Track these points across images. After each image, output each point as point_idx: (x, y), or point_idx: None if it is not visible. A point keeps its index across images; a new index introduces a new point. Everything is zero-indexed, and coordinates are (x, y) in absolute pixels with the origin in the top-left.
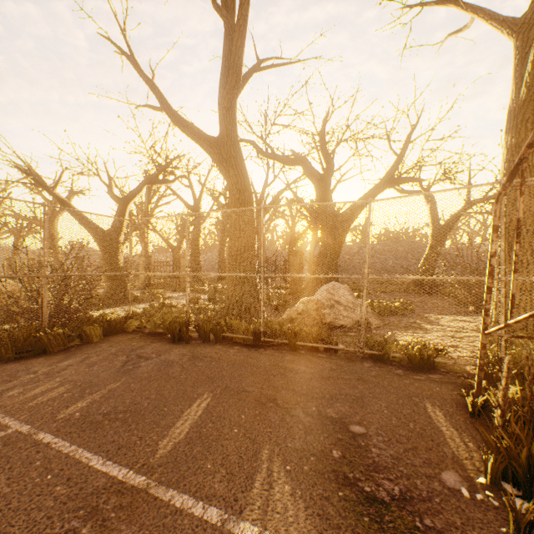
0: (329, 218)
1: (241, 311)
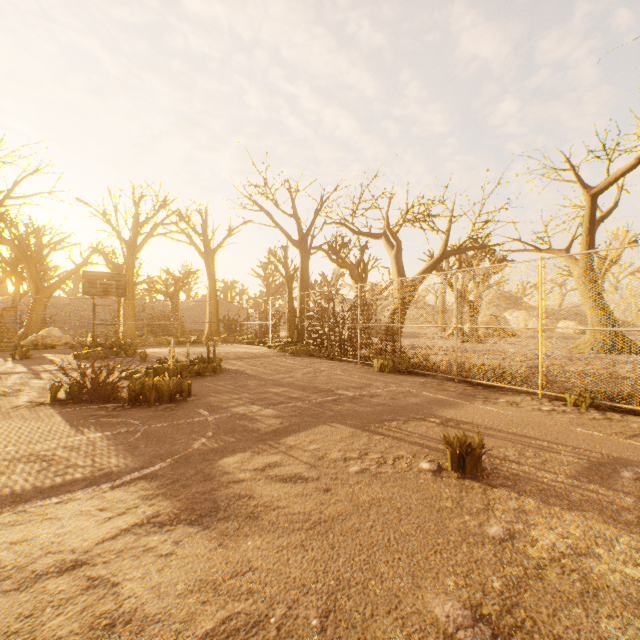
0: (45, 289)
1: None
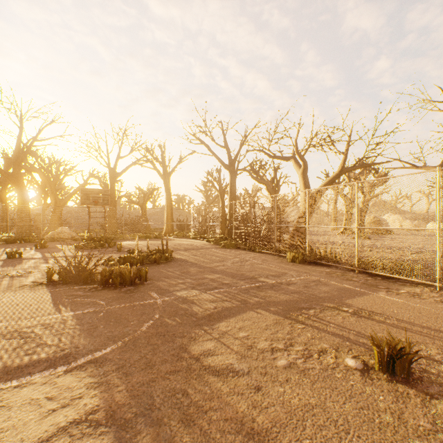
0: (60, 201)
1: (26, 237)
